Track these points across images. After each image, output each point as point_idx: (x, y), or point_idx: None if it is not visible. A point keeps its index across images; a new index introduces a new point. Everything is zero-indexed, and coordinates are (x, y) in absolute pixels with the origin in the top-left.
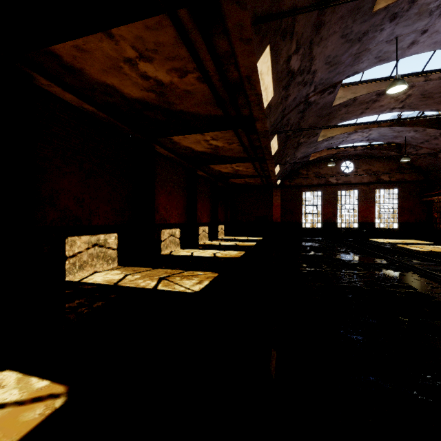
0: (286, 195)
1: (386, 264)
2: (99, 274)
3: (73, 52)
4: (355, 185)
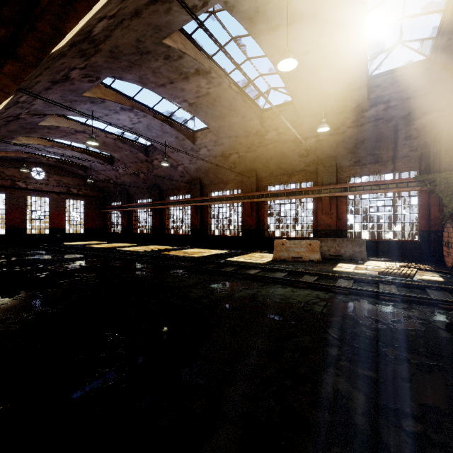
0: None
1: (85, 256)
2: None
3: None
4: (47, 192)
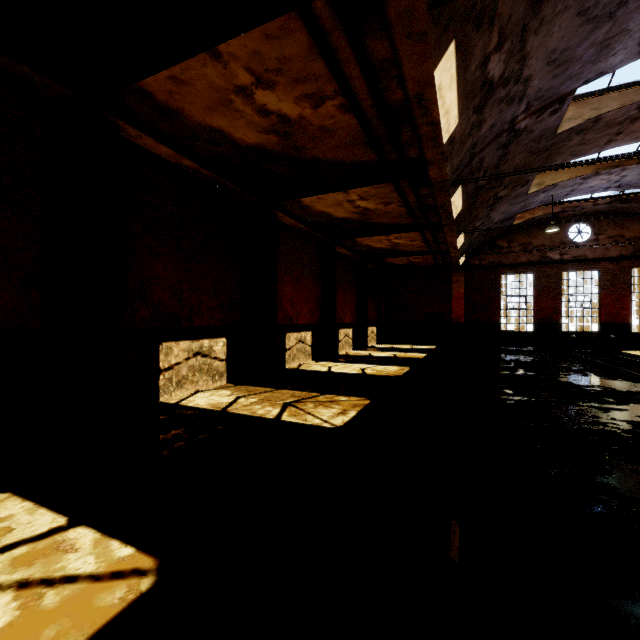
0: (473, 280)
1: None
2: (202, 395)
3: (168, 85)
4: (593, 261)
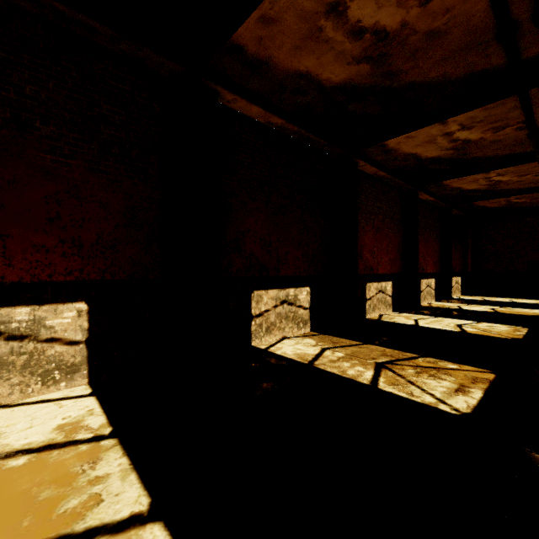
0: None
1: None
2: (288, 342)
3: (258, 31)
4: None
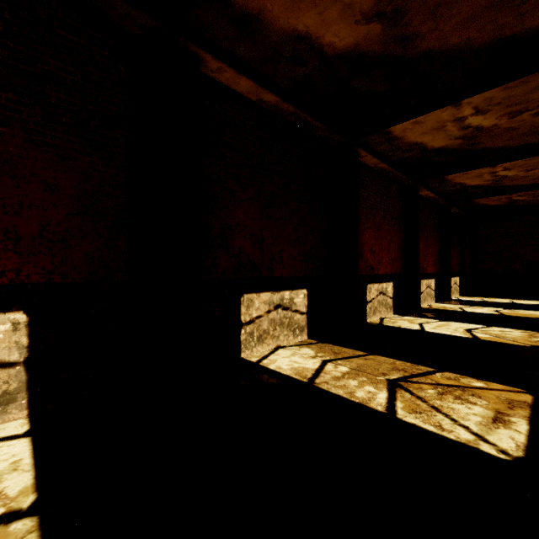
0: None
1: None
2: (283, 352)
3: None
4: None
